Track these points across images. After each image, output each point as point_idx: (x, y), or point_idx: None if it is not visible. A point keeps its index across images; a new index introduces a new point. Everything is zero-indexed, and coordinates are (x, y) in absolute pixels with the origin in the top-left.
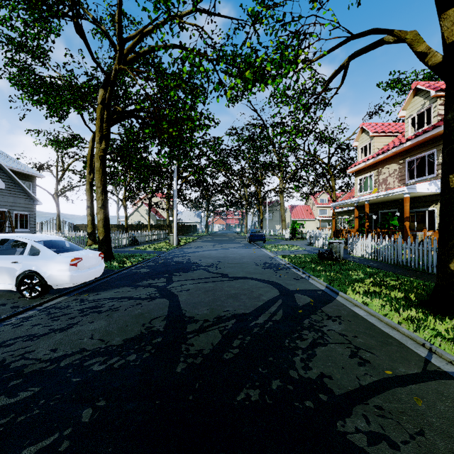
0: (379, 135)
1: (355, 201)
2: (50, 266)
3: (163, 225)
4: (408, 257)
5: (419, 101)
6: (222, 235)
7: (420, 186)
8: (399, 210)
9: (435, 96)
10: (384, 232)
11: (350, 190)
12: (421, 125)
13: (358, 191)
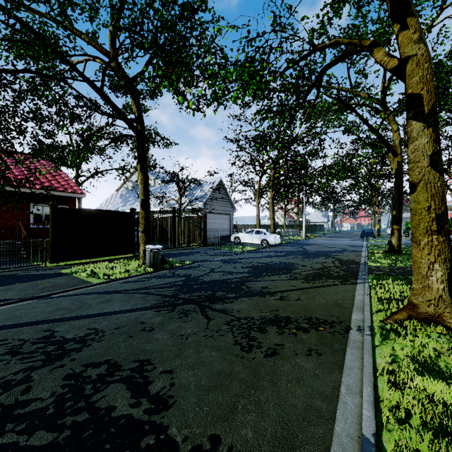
0: None
1: None
2: (269, 238)
3: (294, 225)
4: None
5: None
6: (345, 234)
7: None
8: None
9: None
10: (450, 230)
11: None
12: None
13: None
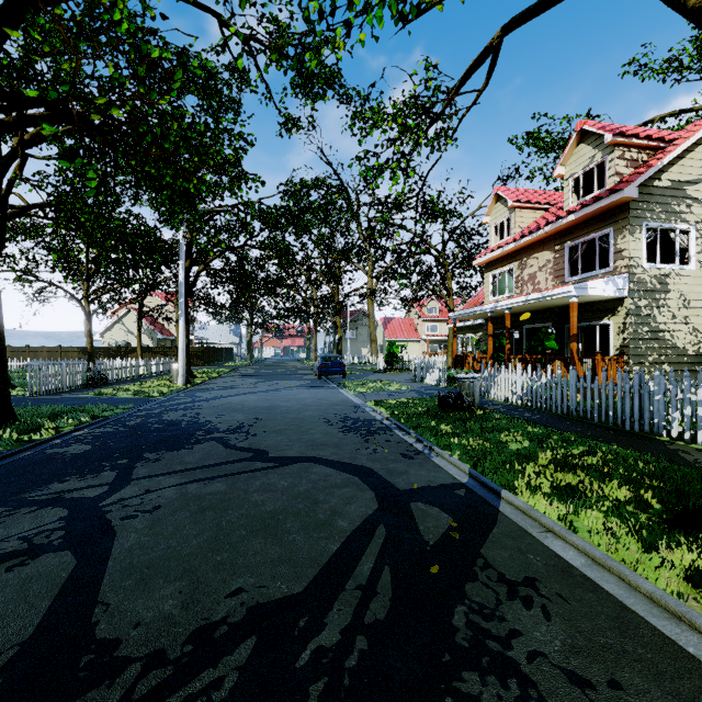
0: (523, 207)
1: (488, 310)
2: None
3: (169, 347)
4: (589, 404)
5: (586, 151)
6: (275, 365)
7: (593, 284)
8: (554, 324)
9: (612, 144)
10: (537, 359)
11: (476, 294)
12: (586, 191)
13: (490, 295)
